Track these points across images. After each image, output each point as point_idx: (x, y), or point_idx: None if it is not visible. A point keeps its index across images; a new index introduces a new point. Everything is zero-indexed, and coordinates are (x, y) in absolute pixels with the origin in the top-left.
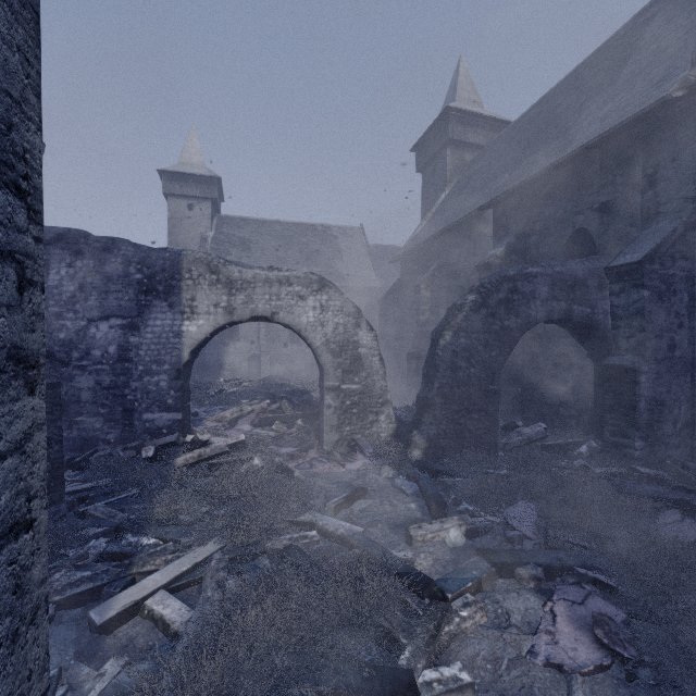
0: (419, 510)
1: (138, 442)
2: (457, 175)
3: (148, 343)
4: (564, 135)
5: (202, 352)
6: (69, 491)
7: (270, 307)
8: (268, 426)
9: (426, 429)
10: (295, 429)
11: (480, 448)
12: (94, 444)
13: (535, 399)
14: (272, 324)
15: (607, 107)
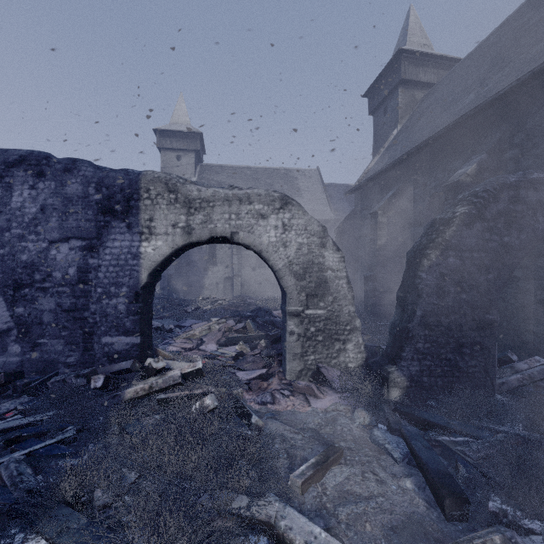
0: (419, 494)
1: (90, 369)
2: (408, 112)
3: (106, 264)
4: None
5: (187, 275)
6: (3, 428)
7: (229, 226)
8: (232, 346)
9: (407, 364)
10: (257, 350)
11: (472, 389)
12: (55, 366)
13: (514, 326)
14: (243, 252)
15: None
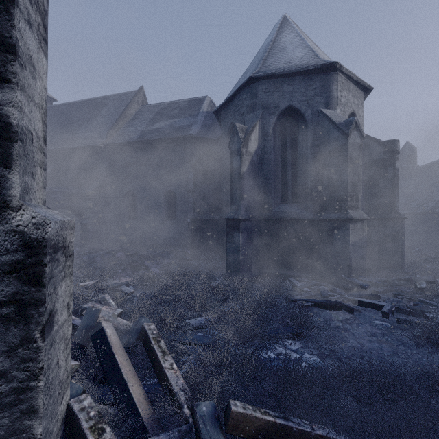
0: None
1: None
2: None
3: None
4: (74, 135)
5: None
6: None
7: None
8: None
9: None
10: None
11: None
12: None
13: None
14: None
15: (87, 134)
